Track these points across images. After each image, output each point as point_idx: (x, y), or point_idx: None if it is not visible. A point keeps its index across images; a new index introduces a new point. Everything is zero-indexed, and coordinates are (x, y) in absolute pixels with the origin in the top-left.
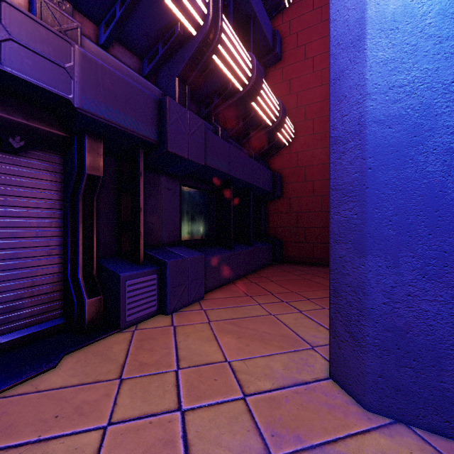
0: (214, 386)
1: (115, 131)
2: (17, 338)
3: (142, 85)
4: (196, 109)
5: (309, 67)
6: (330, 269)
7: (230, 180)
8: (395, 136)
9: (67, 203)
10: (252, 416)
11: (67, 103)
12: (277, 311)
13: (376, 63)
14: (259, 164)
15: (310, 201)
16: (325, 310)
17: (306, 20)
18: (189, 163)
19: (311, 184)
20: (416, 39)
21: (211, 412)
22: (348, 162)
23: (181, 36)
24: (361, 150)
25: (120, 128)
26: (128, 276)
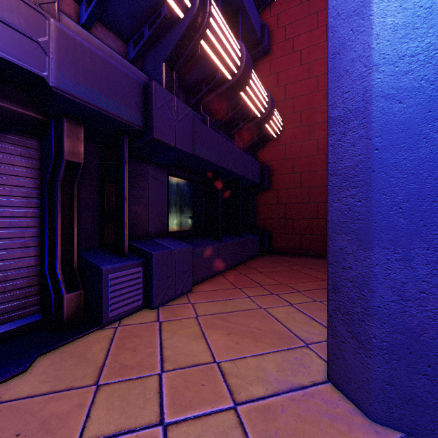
0: (201, 393)
1: (97, 115)
2: None
3: (127, 69)
4: (184, 98)
5: (297, 59)
6: (329, 262)
7: (218, 171)
8: (406, 112)
9: (45, 191)
10: (245, 430)
11: (42, 82)
12: (267, 305)
13: (384, 30)
14: (248, 155)
15: (298, 193)
16: (317, 303)
17: (294, 13)
18: (177, 151)
19: (298, 175)
20: (431, 0)
21: (197, 426)
22: (350, 144)
23: (168, 18)
24: (366, 129)
25: (102, 112)
26: (110, 269)
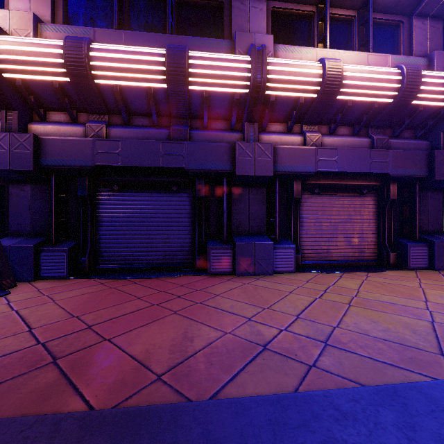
0: None
1: (404, 178)
2: (364, 262)
3: (416, 146)
4: None
5: None
6: None
7: None
8: None
9: (380, 212)
10: None
11: (386, 174)
12: None
13: None
14: None
15: None
16: None
17: None
18: None
19: None
20: None
21: None
22: None
23: None
24: None
25: (408, 176)
26: (411, 245)
